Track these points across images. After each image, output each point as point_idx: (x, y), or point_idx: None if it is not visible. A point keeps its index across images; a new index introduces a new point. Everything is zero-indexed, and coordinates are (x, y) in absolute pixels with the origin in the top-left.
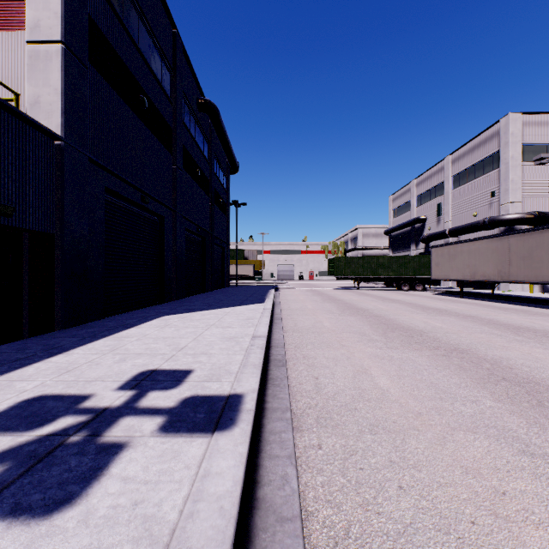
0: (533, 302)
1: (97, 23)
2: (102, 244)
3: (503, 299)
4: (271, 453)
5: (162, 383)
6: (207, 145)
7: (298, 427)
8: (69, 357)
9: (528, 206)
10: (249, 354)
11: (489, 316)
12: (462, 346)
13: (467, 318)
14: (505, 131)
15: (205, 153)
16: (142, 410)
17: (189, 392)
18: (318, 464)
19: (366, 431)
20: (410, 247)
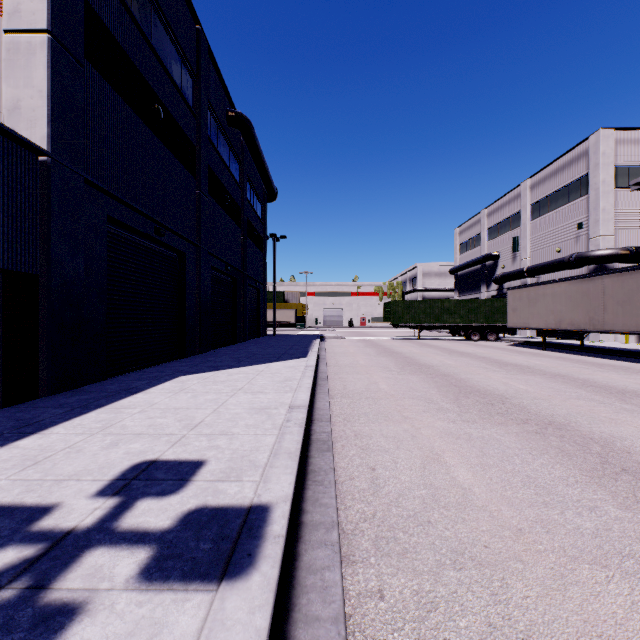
0: (631, 356)
1: (97, 11)
2: (104, 287)
3: (594, 352)
4: (308, 612)
5: (160, 483)
6: (238, 167)
7: (348, 556)
8: (45, 439)
9: (623, 240)
10: (283, 435)
11: (583, 376)
12: (558, 419)
13: (556, 378)
14: (595, 151)
15: (236, 176)
16: (122, 535)
17: (194, 500)
18: (380, 631)
19: (447, 563)
20: (480, 289)
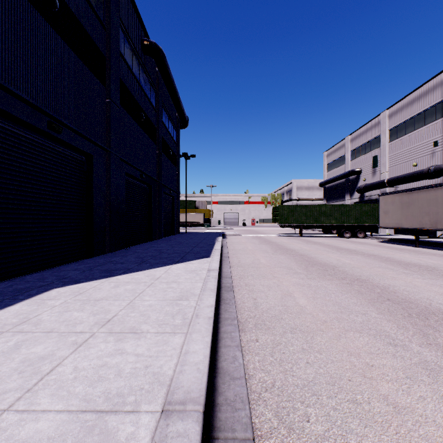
0: None
1: None
2: None
3: None
4: None
5: None
6: (154, 93)
7: None
8: None
9: None
10: None
11: None
12: None
13: None
14: None
15: (152, 100)
16: None
17: None
18: None
19: None
20: (344, 197)
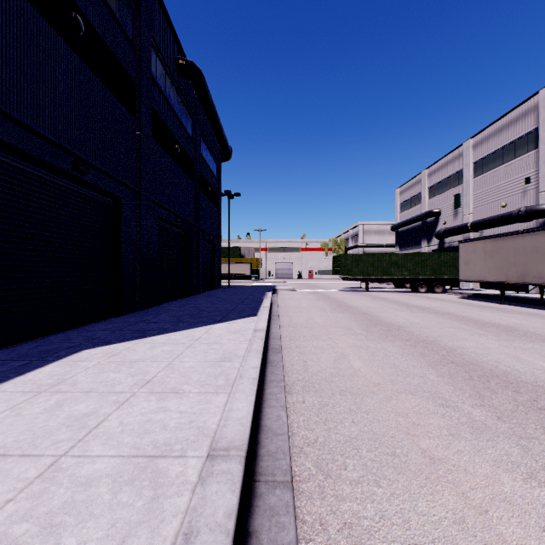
0: None
1: None
2: None
3: None
4: None
5: None
6: (191, 120)
7: None
8: None
9: None
10: None
11: None
12: None
13: None
14: None
15: (188, 129)
16: None
17: None
18: None
19: None
20: (421, 244)
